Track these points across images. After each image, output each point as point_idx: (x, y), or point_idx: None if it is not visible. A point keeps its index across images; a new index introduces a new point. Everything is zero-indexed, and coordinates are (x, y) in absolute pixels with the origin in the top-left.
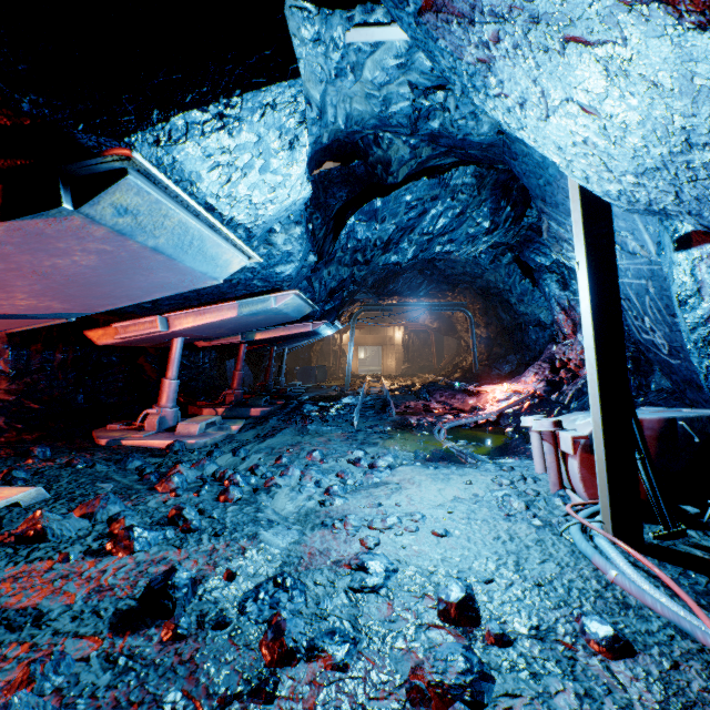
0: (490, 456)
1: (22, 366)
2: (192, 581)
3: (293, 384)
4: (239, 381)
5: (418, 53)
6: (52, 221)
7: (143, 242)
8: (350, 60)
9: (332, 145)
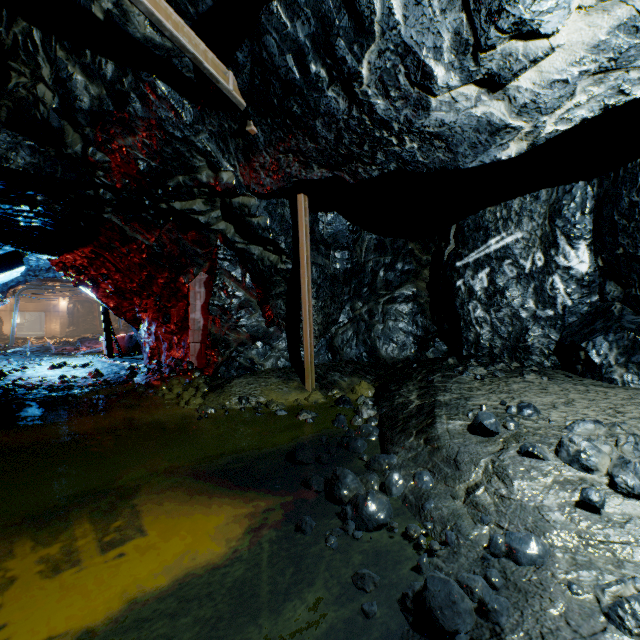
0: None
1: None
2: None
3: None
4: None
5: None
6: None
7: None
8: None
9: None
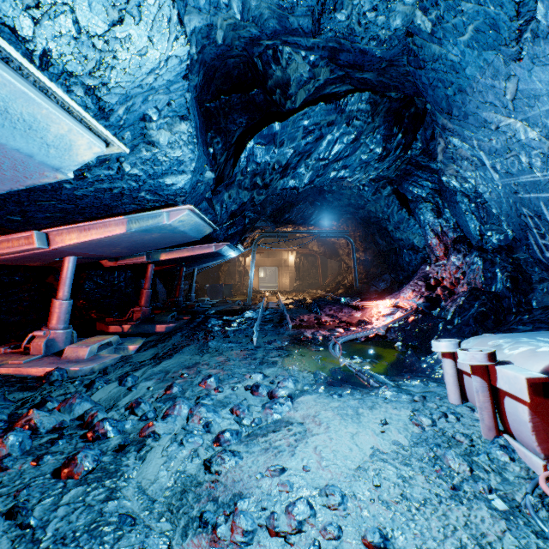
0: (389, 375)
1: None
2: None
3: (202, 299)
4: (146, 298)
5: None
6: None
7: None
8: None
9: (232, 72)
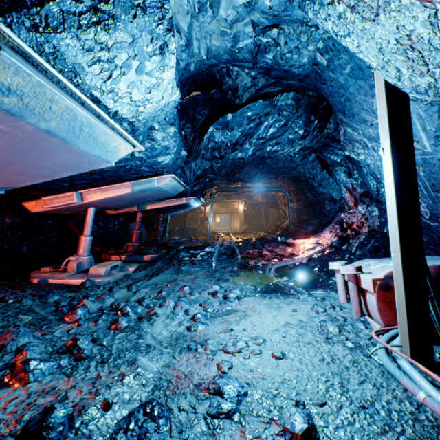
0: (306, 288)
1: None
2: (69, 417)
3: (173, 238)
4: (136, 237)
5: None
6: None
7: (35, 124)
8: None
9: (198, 78)
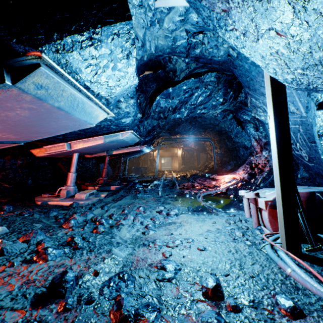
0: (223, 209)
1: (1, 166)
2: (75, 277)
3: (131, 175)
4: (105, 173)
5: (190, 14)
6: (1, 91)
7: (52, 104)
8: (157, 17)
9: (149, 63)
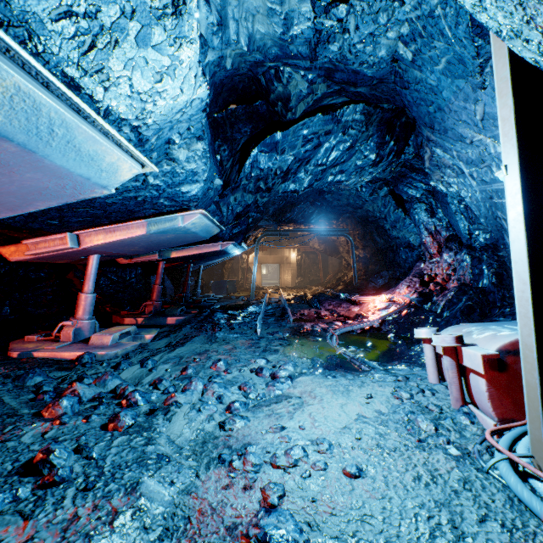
0: (380, 362)
1: None
2: None
3: (207, 295)
4: (157, 293)
5: None
6: None
7: None
8: None
9: (237, 86)
